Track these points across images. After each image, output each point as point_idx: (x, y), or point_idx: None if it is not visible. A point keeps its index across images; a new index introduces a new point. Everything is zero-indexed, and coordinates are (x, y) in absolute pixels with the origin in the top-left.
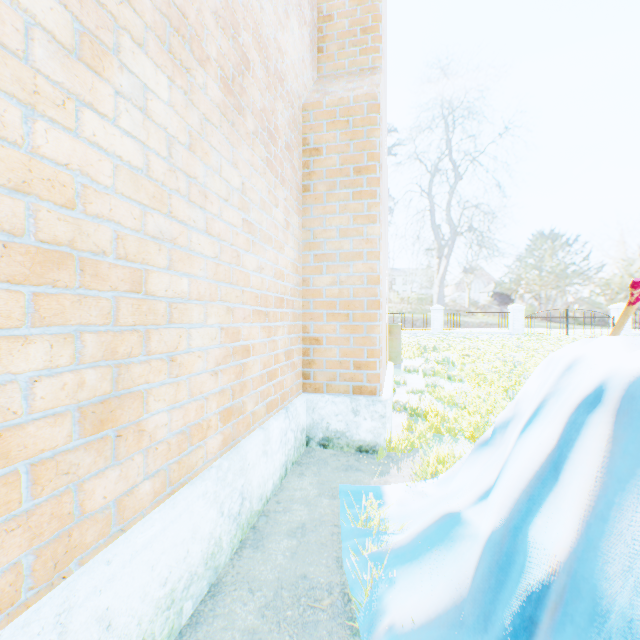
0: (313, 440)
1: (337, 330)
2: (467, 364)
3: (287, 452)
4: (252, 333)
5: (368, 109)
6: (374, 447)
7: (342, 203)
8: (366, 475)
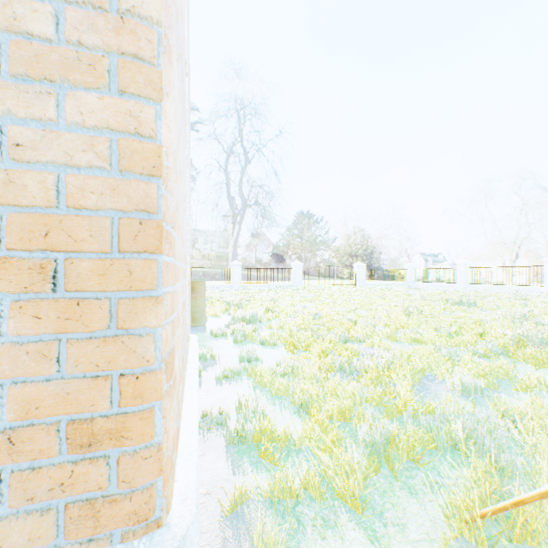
0: None
1: (2, 321)
2: (272, 319)
3: None
4: None
5: None
6: None
7: None
8: None
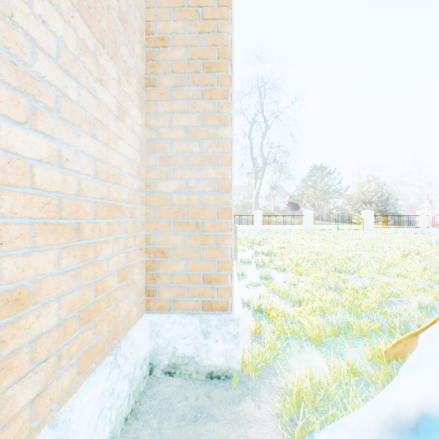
0: (157, 368)
1: (185, 241)
2: (284, 254)
3: (115, 414)
4: (34, 265)
5: (219, 0)
6: (226, 372)
7: (191, 101)
8: (220, 428)
